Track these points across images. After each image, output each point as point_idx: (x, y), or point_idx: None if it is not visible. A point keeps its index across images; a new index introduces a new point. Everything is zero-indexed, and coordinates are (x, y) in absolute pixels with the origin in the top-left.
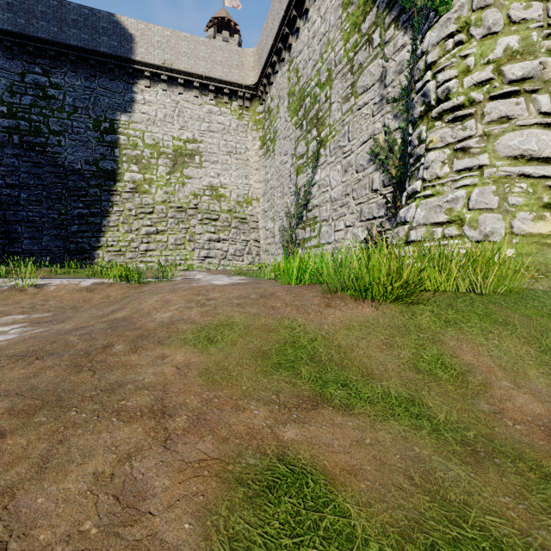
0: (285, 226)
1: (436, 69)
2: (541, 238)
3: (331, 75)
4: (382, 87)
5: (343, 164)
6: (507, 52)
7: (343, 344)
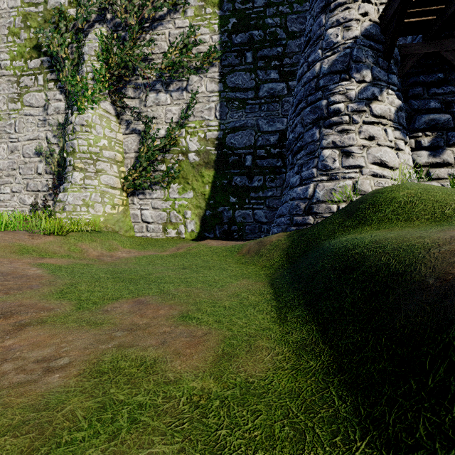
0: None
1: (78, 135)
2: (114, 214)
3: None
4: (46, 113)
5: (10, 146)
6: (104, 145)
7: (44, 248)
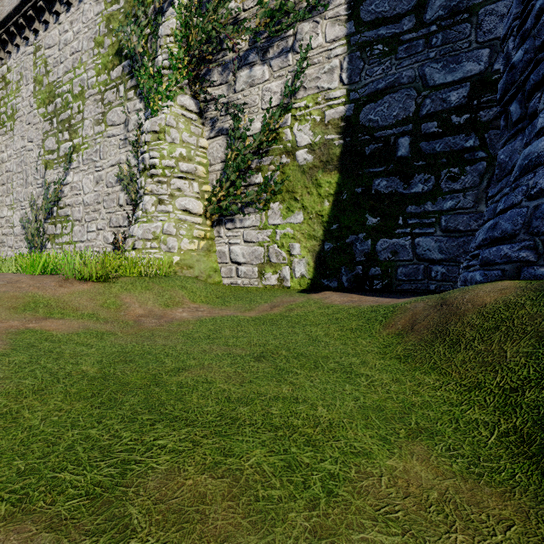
0: (30, 218)
1: (149, 147)
2: (192, 252)
3: (84, 92)
4: (126, 130)
5: (96, 176)
6: (181, 155)
7: (67, 301)
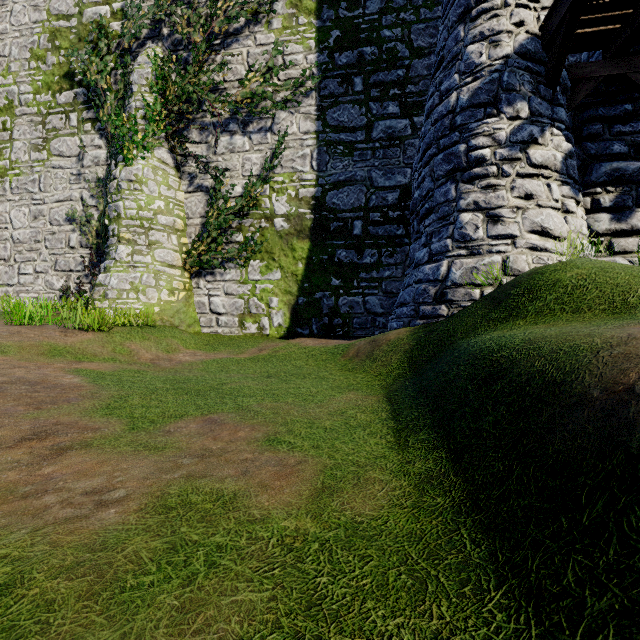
0: None
1: (124, 195)
2: (172, 303)
3: (13, 108)
4: (80, 165)
5: (33, 210)
6: (160, 208)
7: (82, 349)
